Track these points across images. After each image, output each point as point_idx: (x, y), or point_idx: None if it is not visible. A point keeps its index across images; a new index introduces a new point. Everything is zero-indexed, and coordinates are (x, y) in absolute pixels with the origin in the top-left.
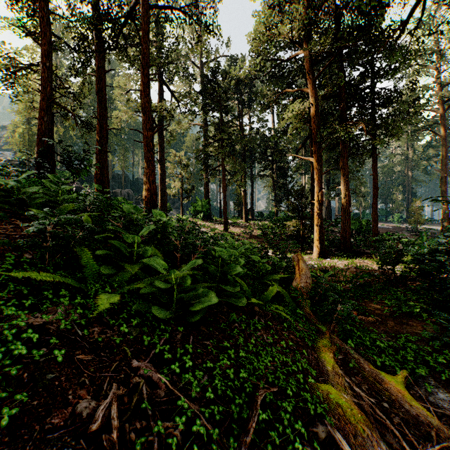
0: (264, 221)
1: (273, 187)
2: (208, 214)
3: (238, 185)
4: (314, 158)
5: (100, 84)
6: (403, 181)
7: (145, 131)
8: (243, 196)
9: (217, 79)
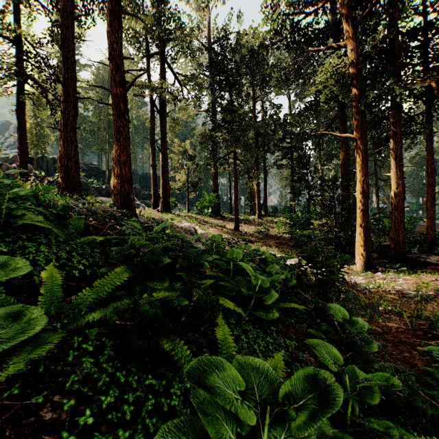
0: (279, 218)
1: (291, 178)
2: (217, 210)
3: (251, 177)
4: (357, 135)
5: (63, 34)
6: (437, 172)
7: (113, 86)
8: (256, 189)
9: (226, 51)
